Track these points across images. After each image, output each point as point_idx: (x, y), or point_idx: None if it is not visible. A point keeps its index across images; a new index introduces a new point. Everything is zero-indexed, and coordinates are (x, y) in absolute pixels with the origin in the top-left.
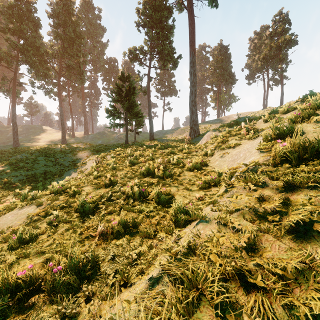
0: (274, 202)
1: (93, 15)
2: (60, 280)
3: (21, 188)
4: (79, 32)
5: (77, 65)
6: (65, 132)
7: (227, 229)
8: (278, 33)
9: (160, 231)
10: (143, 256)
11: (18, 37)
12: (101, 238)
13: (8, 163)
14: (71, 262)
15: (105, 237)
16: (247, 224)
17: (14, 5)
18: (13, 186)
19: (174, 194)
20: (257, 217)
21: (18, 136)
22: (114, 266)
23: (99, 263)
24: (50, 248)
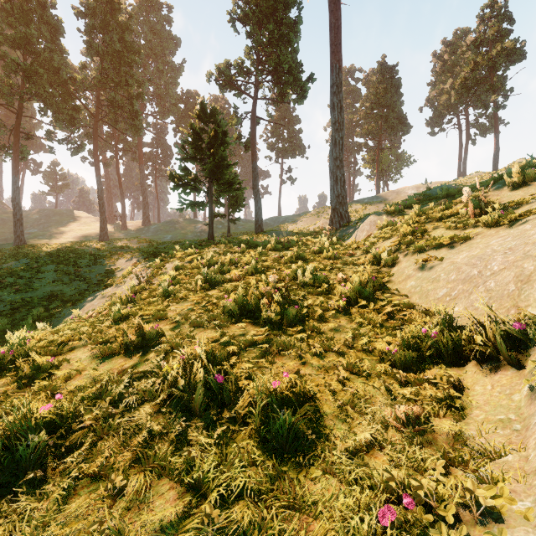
0: None
1: (158, 16)
2: None
3: None
4: (130, 42)
5: (127, 101)
6: (106, 220)
7: None
8: (489, 39)
9: None
10: None
11: (24, 52)
12: None
13: None
14: None
15: None
16: None
17: None
18: None
19: (317, 390)
20: None
21: (32, 228)
22: None
23: None
24: None
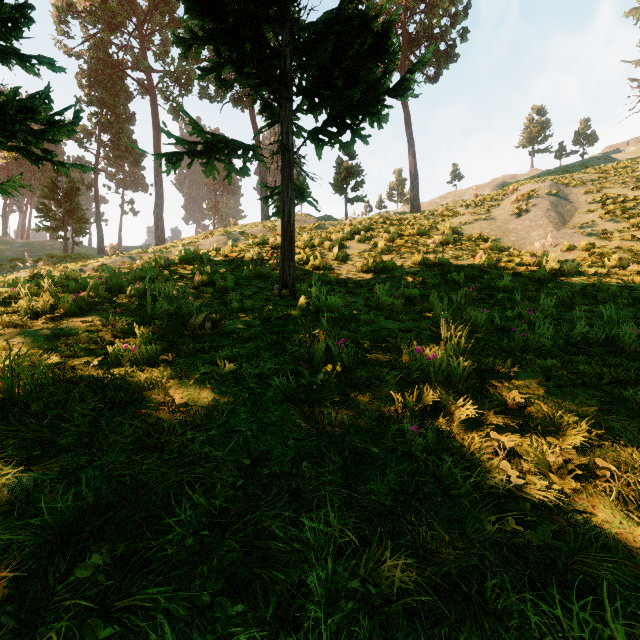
0: None
1: None
2: None
3: None
4: None
5: None
6: None
7: None
8: None
9: None
10: None
11: None
12: None
13: None
14: None
15: None
16: None
17: None
18: None
19: None
20: None
21: None
22: None
23: None
24: None
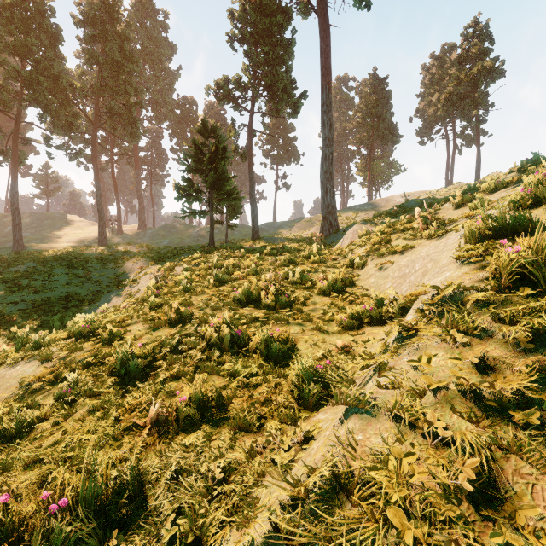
0: (514, 373)
1: (154, 22)
2: (61, 534)
3: (23, 324)
4: (129, 52)
5: (125, 108)
6: (104, 225)
7: (417, 434)
8: (472, 57)
9: (271, 417)
10: (237, 473)
11: (22, 59)
12: (155, 430)
13: (1, 279)
14: (88, 490)
15: (162, 429)
16: (461, 425)
17: (14, 2)
18: (8, 321)
19: (296, 340)
20: (484, 409)
21: (24, 232)
22: (176, 497)
23: (148, 487)
24: (54, 451)
